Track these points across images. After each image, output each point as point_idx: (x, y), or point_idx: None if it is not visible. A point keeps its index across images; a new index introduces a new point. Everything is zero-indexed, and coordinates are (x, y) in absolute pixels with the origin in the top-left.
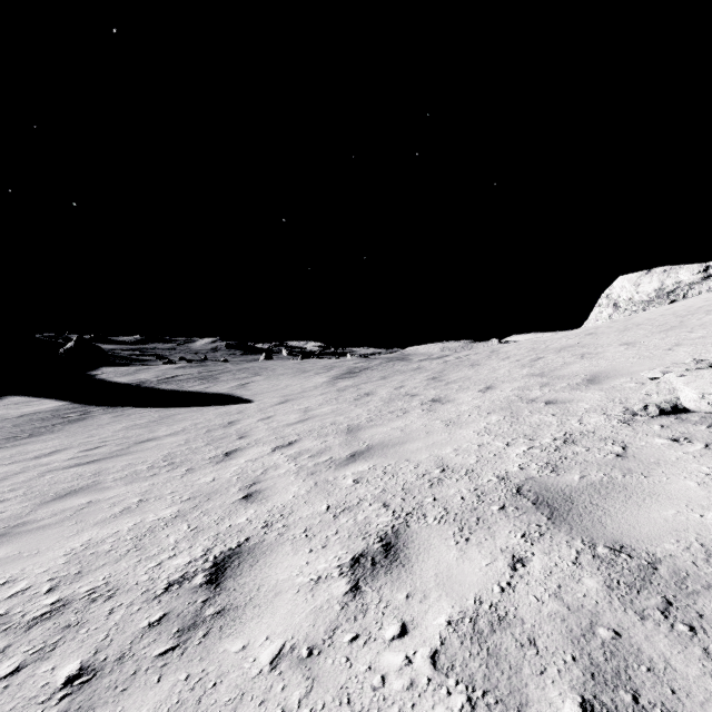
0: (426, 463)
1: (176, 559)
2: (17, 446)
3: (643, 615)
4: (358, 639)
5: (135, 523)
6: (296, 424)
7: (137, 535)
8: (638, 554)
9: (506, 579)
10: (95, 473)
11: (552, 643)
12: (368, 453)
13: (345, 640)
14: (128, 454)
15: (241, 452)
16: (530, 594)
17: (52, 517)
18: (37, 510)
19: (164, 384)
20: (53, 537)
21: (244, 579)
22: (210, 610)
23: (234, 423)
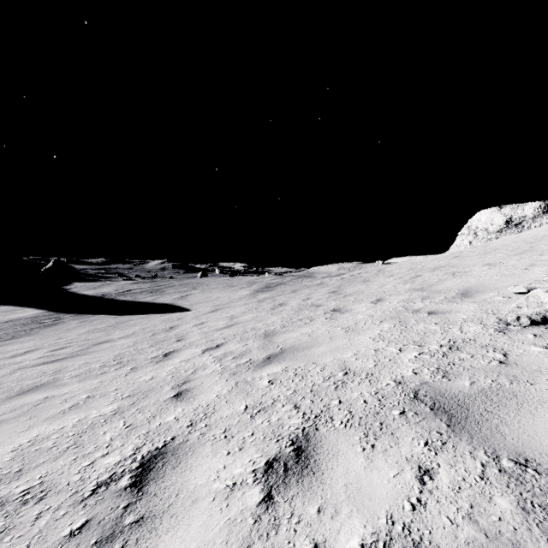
0: (331, 366)
1: (108, 457)
2: None
3: None
4: None
5: (79, 419)
6: (223, 329)
7: (78, 432)
8: (545, 470)
9: (416, 493)
10: (56, 371)
11: None
12: (281, 356)
13: None
14: (86, 354)
15: (177, 353)
16: (442, 514)
17: (12, 412)
18: (1, 404)
19: (121, 296)
20: (7, 433)
21: (165, 482)
22: (130, 518)
23: (174, 328)
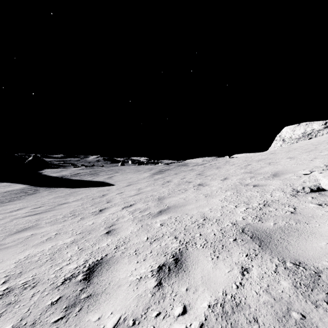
0: (196, 215)
1: (70, 265)
2: (2, 206)
3: (316, 305)
4: (160, 315)
5: (52, 245)
6: (134, 196)
7: (52, 252)
8: (309, 267)
9: (239, 280)
10: (37, 219)
11: (267, 321)
12: (168, 210)
13: (153, 315)
14: (54, 210)
15: (107, 209)
16: (252, 290)
17: (13, 242)
18: (6, 238)
19: (73, 177)
20: (11, 253)
21: (102, 277)
22: (84, 295)
23: (105, 195)
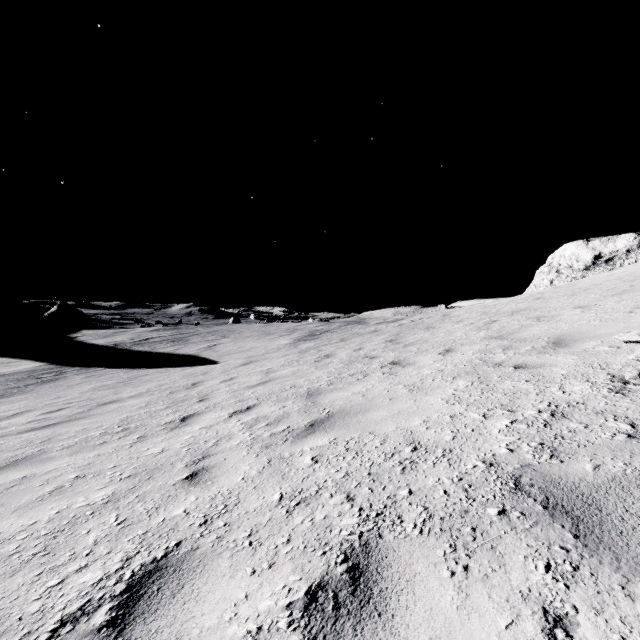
0: (394, 438)
1: (85, 572)
2: None
3: None
4: None
5: (59, 510)
6: (257, 386)
7: (54, 530)
8: None
9: None
10: (45, 439)
11: None
12: (329, 422)
13: None
14: (86, 417)
15: (198, 417)
16: None
17: None
18: None
19: (137, 346)
20: None
21: (158, 621)
22: None
23: (197, 384)
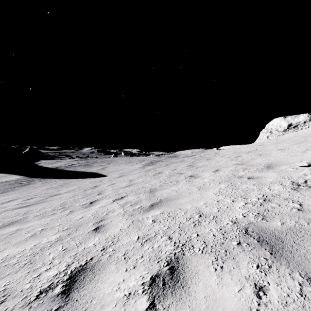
0: (190, 211)
1: (49, 271)
2: None
3: None
4: None
5: (35, 244)
6: (125, 187)
7: (33, 253)
8: None
9: (255, 306)
10: (26, 212)
11: None
12: (160, 204)
13: None
14: (44, 202)
15: (98, 202)
16: None
17: None
18: None
19: (67, 168)
20: None
21: (84, 291)
22: None
23: (97, 186)
